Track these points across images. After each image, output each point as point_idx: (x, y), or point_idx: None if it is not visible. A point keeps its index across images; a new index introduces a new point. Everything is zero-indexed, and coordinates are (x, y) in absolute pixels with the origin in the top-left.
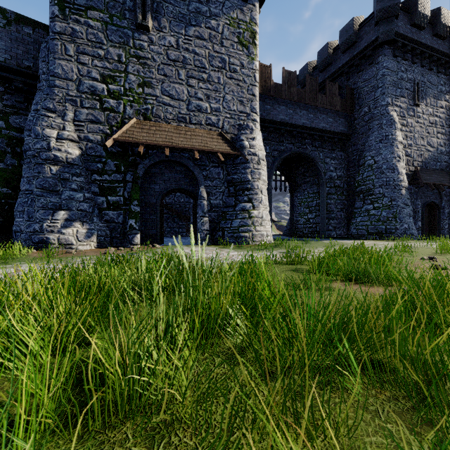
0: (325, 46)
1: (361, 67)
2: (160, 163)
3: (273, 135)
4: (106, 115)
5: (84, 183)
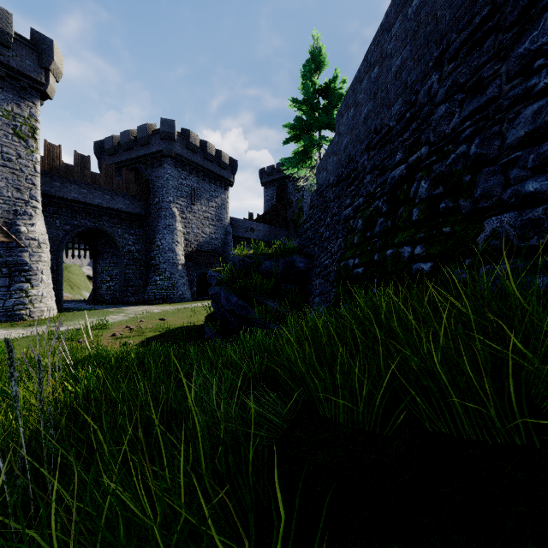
0: (127, 132)
1: (155, 164)
2: None
3: (64, 210)
4: None
5: None
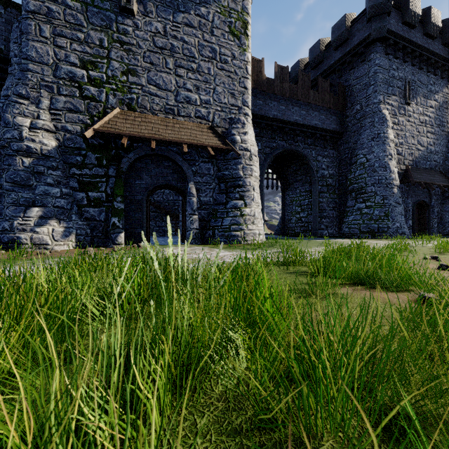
0: (317, 43)
1: (353, 64)
2: (146, 157)
3: (265, 131)
4: (86, 104)
5: (62, 178)
